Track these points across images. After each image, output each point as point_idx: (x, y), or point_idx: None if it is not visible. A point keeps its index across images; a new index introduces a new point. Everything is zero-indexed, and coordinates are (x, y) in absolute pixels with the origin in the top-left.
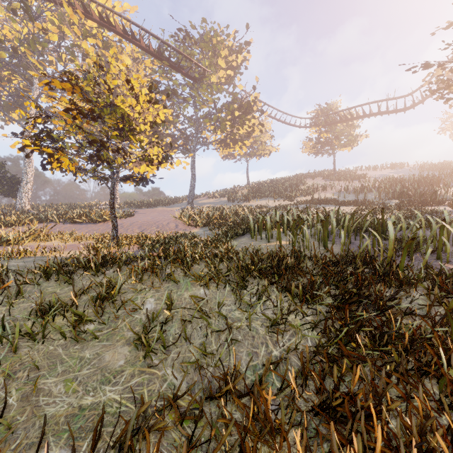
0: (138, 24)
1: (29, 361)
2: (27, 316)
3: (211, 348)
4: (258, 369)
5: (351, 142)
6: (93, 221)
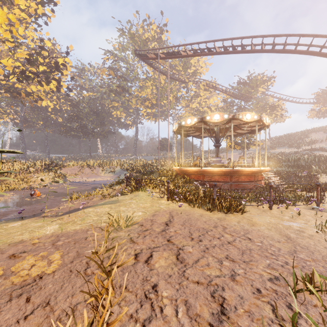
0: (229, 88)
1: None
2: None
3: None
4: None
5: None
6: None
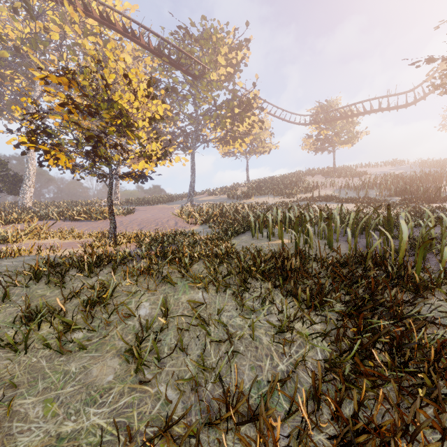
0: (138, 21)
1: (7, 376)
2: (12, 322)
3: (210, 361)
4: (263, 386)
5: (351, 139)
6: (93, 218)
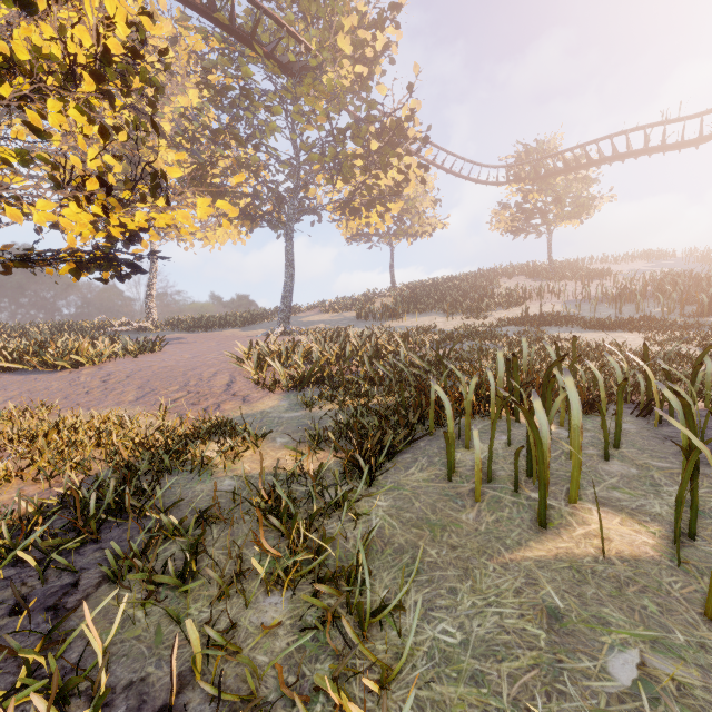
0: None
1: None
2: None
3: None
4: None
5: (583, 210)
6: (49, 365)
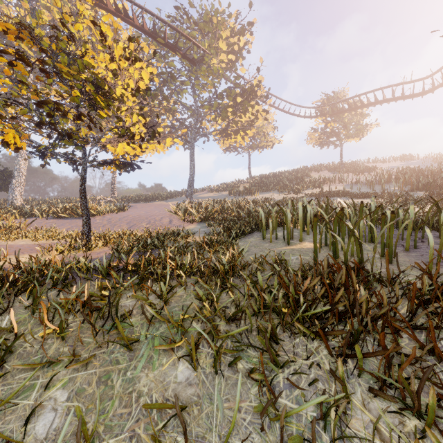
0: None
1: None
2: None
3: None
4: None
5: (360, 132)
6: (79, 215)
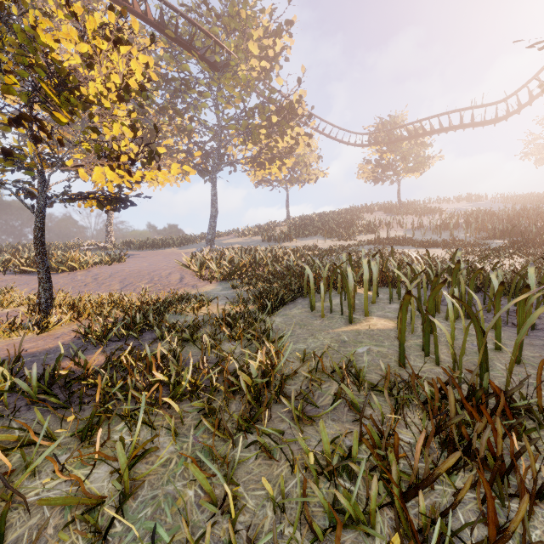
0: None
1: None
2: None
3: None
4: None
5: (421, 165)
6: (53, 269)
